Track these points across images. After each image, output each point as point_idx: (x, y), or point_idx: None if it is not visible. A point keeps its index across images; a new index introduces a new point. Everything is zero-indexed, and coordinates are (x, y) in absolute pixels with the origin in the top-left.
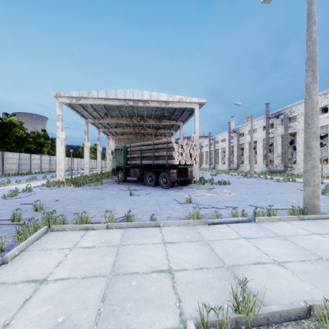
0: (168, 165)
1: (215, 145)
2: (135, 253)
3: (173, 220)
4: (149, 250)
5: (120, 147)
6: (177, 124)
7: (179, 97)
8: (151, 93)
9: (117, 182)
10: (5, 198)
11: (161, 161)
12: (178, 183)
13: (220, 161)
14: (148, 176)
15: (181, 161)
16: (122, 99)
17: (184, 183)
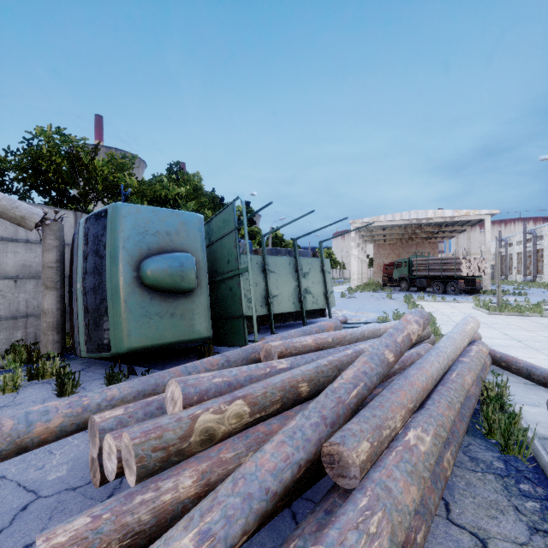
0: (456, 276)
1: (537, 242)
2: (452, 304)
3: (465, 301)
4: (457, 304)
5: (403, 260)
6: (462, 229)
7: (465, 211)
8: (435, 211)
9: (401, 291)
10: (351, 294)
11: (449, 273)
12: (465, 292)
13: (547, 269)
14: (435, 285)
15: (469, 273)
16: (406, 219)
17: (472, 292)
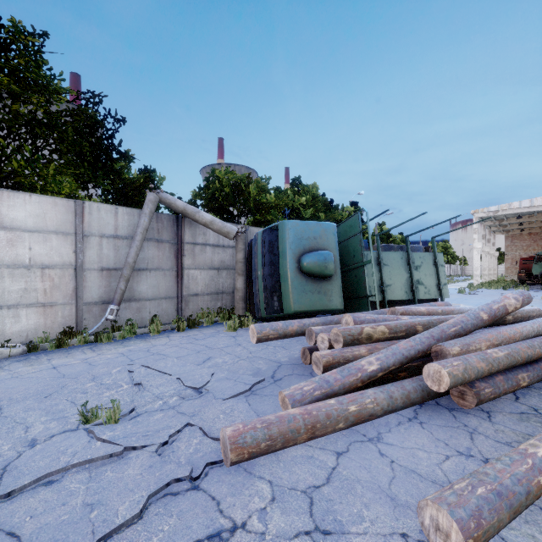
0: None
1: None
2: None
3: None
4: None
5: None
6: None
7: None
8: None
9: None
10: (472, 291)
11: None
12: None
13: None
14: None
15: None
16: None
17: None
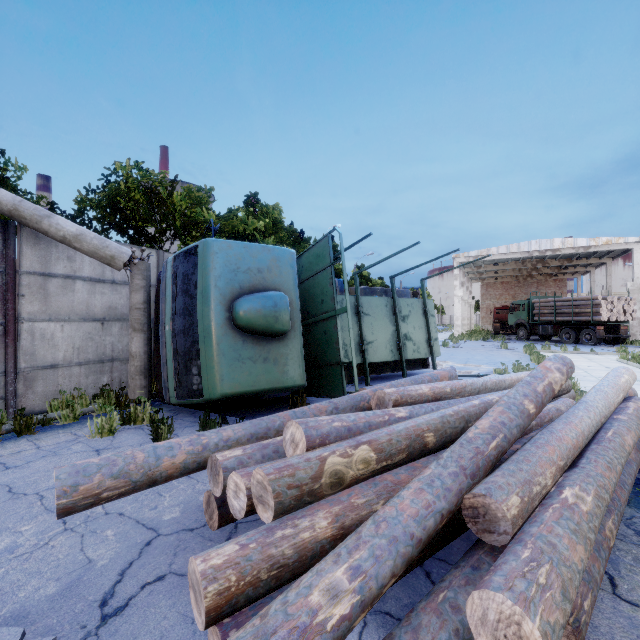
0: (593, 322)
1: None
2: (589, 356)
3: (607, 352)
4: (596, 356)
5: (520, 302)
6: (600, 262)
7: (605, 239)
8: (564, 240)
9: (518, 340)
10: (455, 343)
11: (584, 318)
12: (605, 342)
13: None
14: (564, 333)
15: (611, 317)
16: (525, 251)
17: (615, 342)
